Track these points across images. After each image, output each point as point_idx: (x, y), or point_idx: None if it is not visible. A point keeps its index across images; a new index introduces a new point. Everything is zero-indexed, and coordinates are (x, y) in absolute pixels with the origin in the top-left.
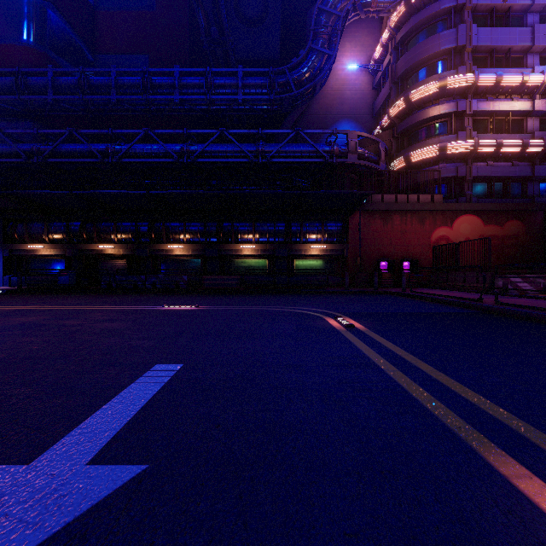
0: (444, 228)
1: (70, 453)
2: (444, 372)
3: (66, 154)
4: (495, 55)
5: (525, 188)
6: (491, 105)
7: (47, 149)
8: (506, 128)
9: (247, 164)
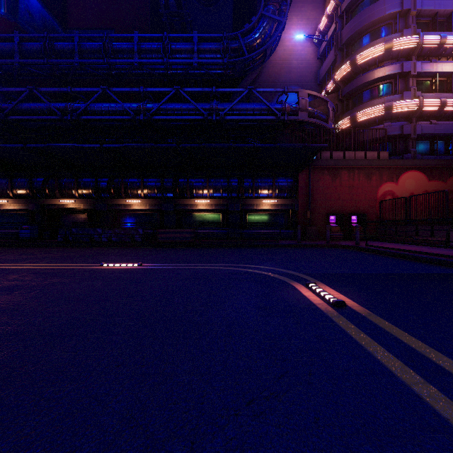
0: (389, 183)
1: None
2: None
3: (27, 112)
4: (437, 20)
5: None
6: (435, 66)
7: (8, 107)
8: (448, 88)
9: (202, 122)
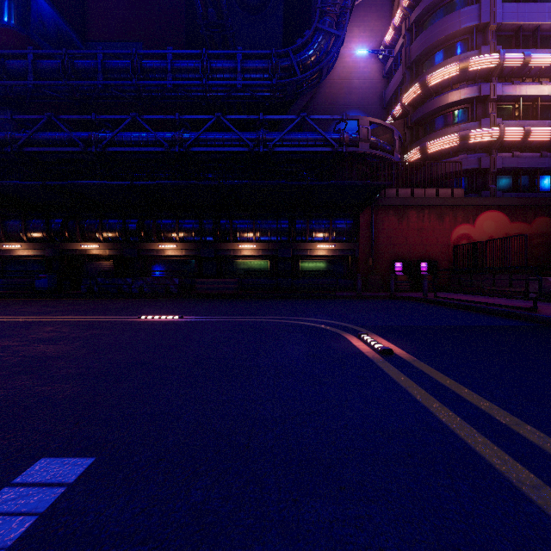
0: (465, 225)
1: None
2: None
3: (45, 143)
4: (521, 35)
5: None
6: (518, 89)
7: (23, 137)
8: (533, 115)
9: (247, 154)
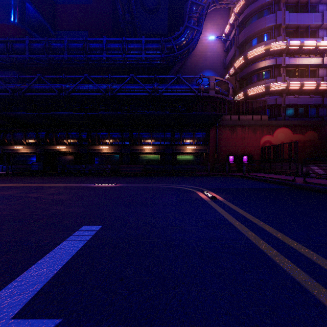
0: (268, 136)
1: (1, 306)
2: (282, 232)
3: (36, 90)
4: (299, 30)
5: (318, 112)
6: (297, 60)
7: (24, 87)
8: (306, 74)
9: (148, 96)
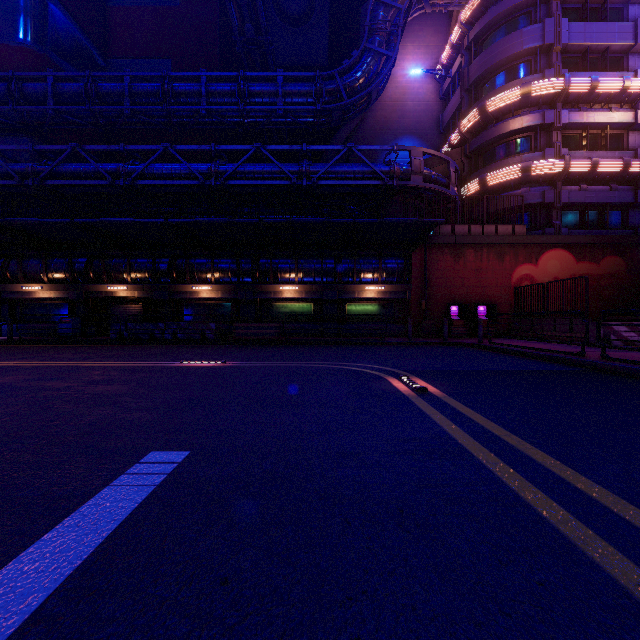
0: (527, 265)
1: None
2: (572, 466)
3: (69, 176)
4: (589, 56)
5: (626, 218)
6: (585, 116)
7: (45, 169)
8: (602, 144)
9: (289, 187)
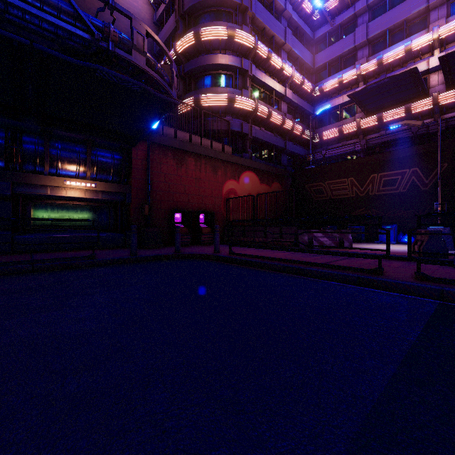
0: (233, 181)
1: None
2: None
3: None
4: (264, 36)
5: (280, 158)
6: (264, 77)
7: None
8: (270, 103)
9: None
